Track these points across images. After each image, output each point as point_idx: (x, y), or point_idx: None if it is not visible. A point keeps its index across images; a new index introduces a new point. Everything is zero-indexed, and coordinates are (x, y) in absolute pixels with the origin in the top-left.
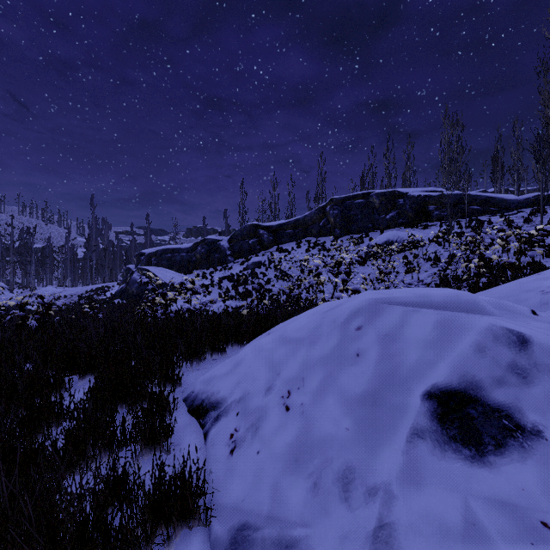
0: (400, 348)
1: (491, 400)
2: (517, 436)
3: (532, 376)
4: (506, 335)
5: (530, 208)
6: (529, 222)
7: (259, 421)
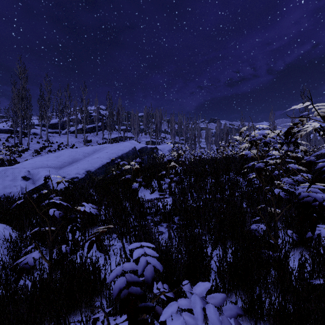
0: (15, 174)
1: (27, 177)
2: (30, 179)
3: (30, 174)
4: (28, 171)
5: (7, 134)
6: (8, 141)
7: None
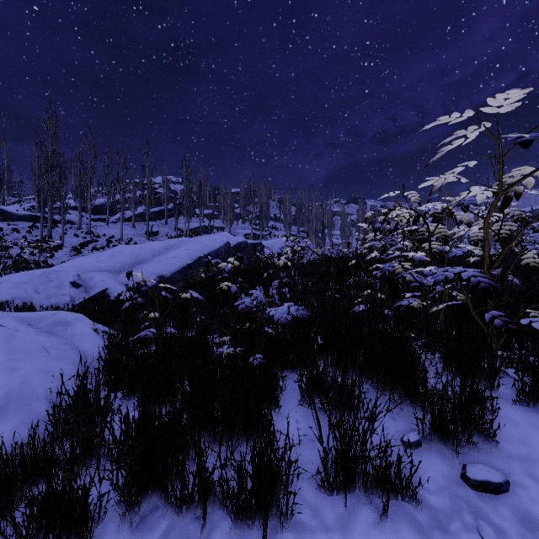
0: (61, 278)
1: (77, 283)
2: (81, 286)
3: (81, 279)
4: (77, 274)
5: (27, 222)
6: (31, 233)
7: (32, 297)
